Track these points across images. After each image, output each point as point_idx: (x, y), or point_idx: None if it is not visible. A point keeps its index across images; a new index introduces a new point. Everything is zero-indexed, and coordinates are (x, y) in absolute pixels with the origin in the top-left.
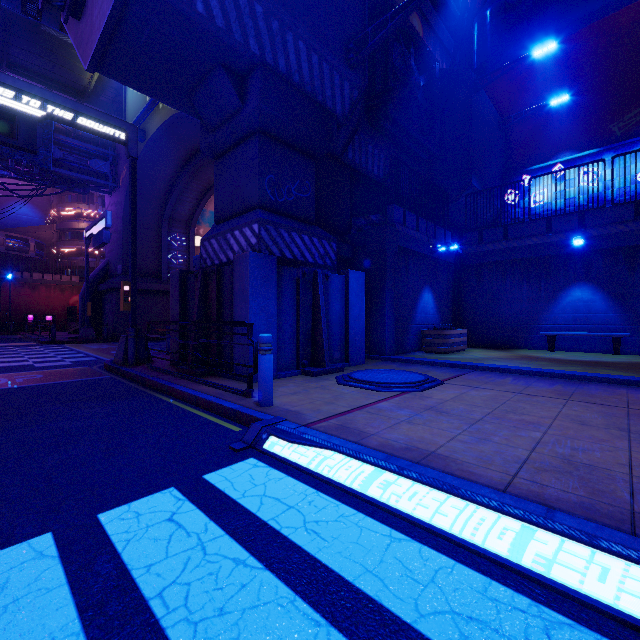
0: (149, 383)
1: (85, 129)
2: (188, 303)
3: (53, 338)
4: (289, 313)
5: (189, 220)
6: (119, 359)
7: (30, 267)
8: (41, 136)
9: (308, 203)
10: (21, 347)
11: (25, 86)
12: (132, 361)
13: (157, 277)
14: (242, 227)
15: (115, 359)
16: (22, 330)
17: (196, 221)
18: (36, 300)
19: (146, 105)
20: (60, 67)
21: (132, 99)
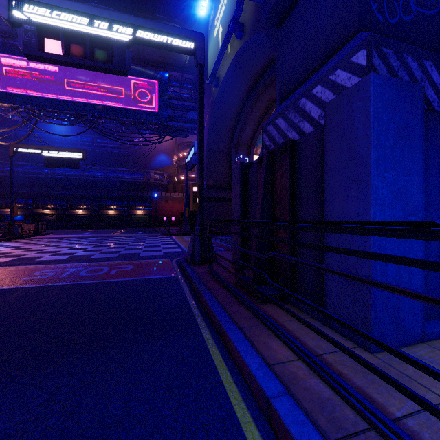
0: (202, 301)
1: (162, 47)
2: (249, 199)
3: (168, 231)
4: (436, 205)
5: (250, 144)
6: (188, 256)
7: (165, 190)
8: (128, 57)
9: (435, 25)
10: (150, 237)
11: (117, 16)
12: (197, 260)
13: (228, 188)
14: (327, 75)
15: (186, 255)
16: (161, 225)
17: (255, 143)
18: (167, 208)
19: (218, 53)
20: (170, 52)
21: (210, 57)
